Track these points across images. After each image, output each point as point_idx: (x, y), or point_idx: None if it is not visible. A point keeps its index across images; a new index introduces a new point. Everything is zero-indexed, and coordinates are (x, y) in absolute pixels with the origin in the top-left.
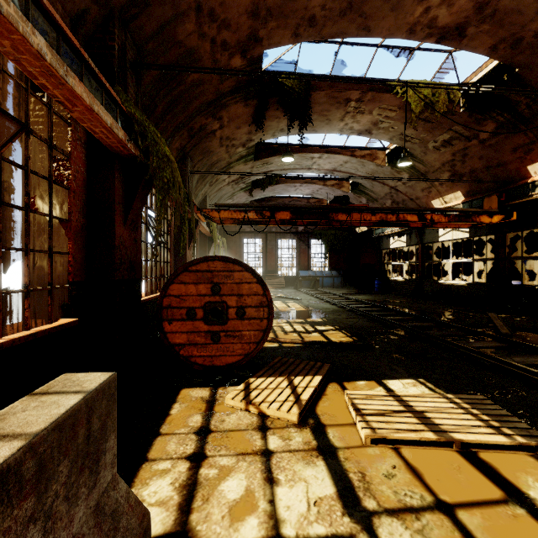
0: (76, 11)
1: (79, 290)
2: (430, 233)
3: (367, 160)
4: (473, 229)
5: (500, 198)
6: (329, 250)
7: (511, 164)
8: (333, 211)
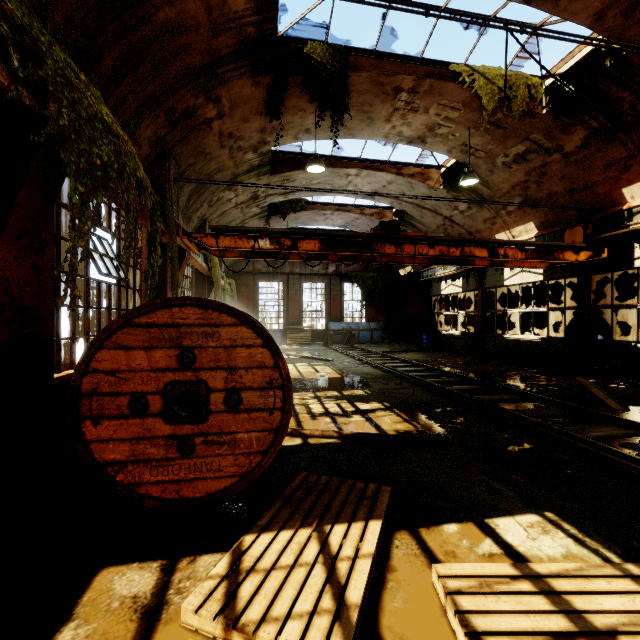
0: None
1: None
2: (493, 275)
3: (417, 181)
4: (549, 271)
5: (586, 230)
6: (366, 297)
7: (601, 186)
8: (378, 241)
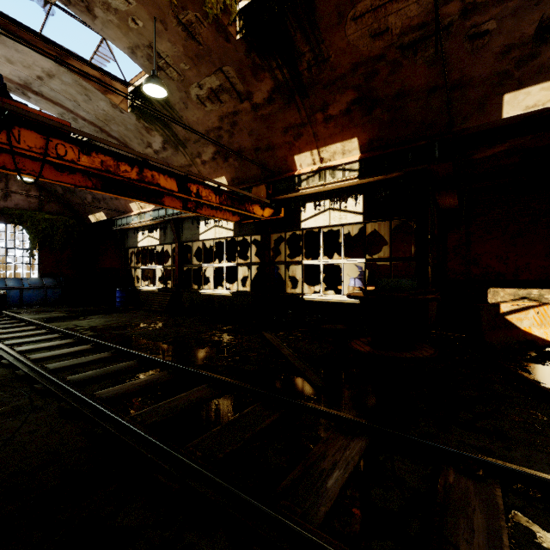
0: None
1: None
2: (190, 228)
3: (95, 88)
4: (238, 227)
5: (268, 190)
6: (39, 245)
7: (280, 149)
8: None
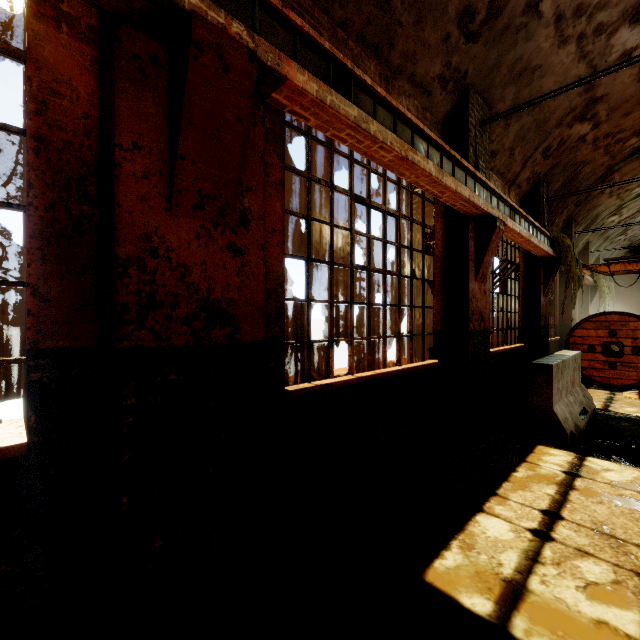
0: (522, 194)
1: (521, 331)
2: None
3: None
4: None
5: None
6: None
7: None
8: None
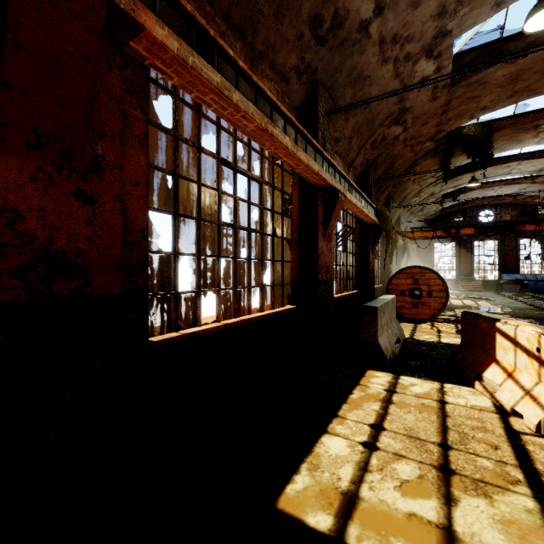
0: (357, 175)
1: (357, 280)
2: None
3: None
4: None
5: None
6: None
7: None
8: (519, 223)
